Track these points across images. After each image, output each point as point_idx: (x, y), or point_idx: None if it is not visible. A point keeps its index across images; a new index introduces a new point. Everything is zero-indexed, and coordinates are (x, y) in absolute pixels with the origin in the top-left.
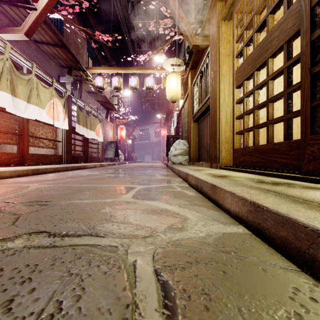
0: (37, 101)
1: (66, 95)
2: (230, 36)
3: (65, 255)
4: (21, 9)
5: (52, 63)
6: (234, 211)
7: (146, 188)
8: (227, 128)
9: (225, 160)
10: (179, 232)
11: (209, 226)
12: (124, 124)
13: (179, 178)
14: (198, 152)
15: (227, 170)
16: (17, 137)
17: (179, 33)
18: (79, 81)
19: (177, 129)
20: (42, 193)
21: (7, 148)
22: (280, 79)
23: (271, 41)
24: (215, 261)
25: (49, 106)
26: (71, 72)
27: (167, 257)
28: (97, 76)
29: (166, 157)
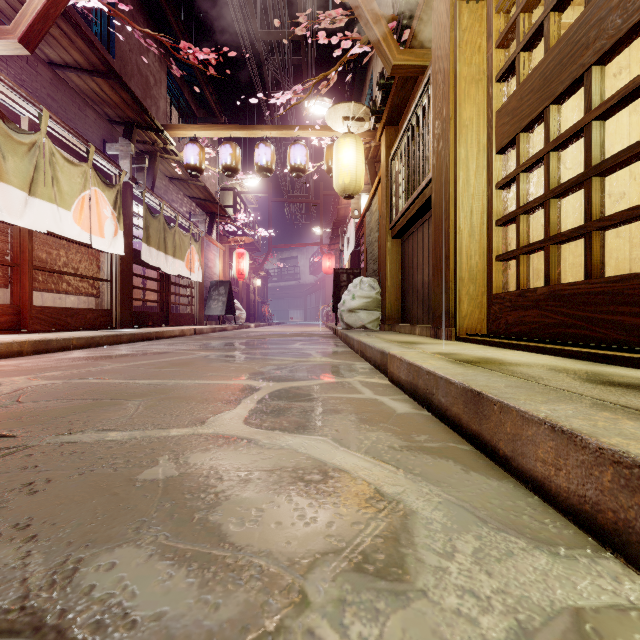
0: (53, 191)
1: (120, 181)
2: (481, 37)
3: None
4: None
5: (89, 112)
6: (573, 495)
7: (286, 389)
8: (474, 247)
9: (470, 321)
10: (395, 609)
11: (502, 565)
12: (247, 248)
13: (363, 362)
14: (403, 303)
15: (476, 343)
16: (8, 271)
17: (361, 43)
18: (149, 154)
19: (356, 257)
20: (13, 407)
21: None
22: None
23: (600, 21)
24: None
25: (80, 204)
26: (131, 133)
27: None
28: (188, 143)
29: (332, 315)
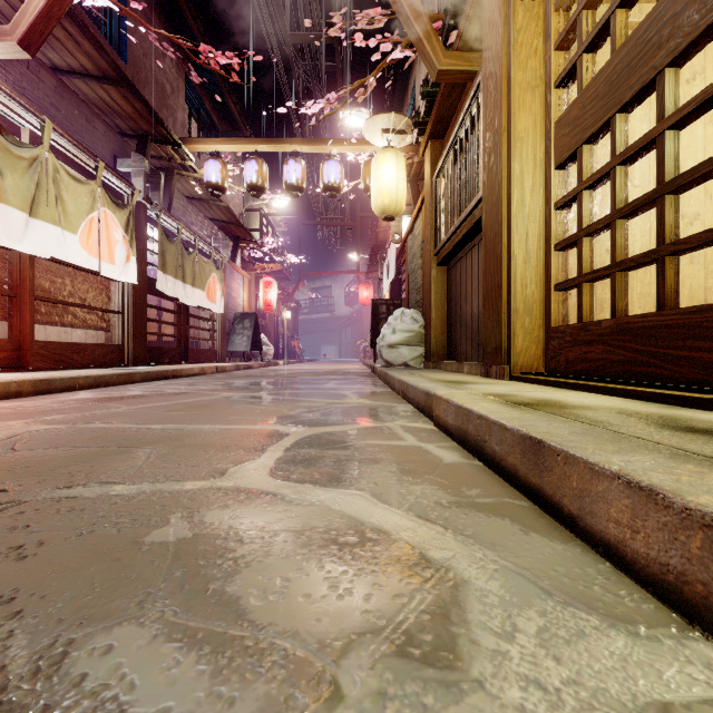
0: (57, 212)
1: (133, 201)
2: (538, 39)
3: None
4: None
5: (97, 124)
6: (654, 563)
7: (318, 435)
8: (530, 274)
9: (525, 358)
10: (446, 704)
11: (572, 648)
12: (276, 276)
13: (405, 404)
14: (449, 337)
15: (532, 383)
16: (6, 301)
17: (403, 46)
18: (165, 170)
19: (397, 286)
20: (6, 456)
21: None
22: None
23: (674, 17)
24: None
25: (87, 227)
26: (144, 147)
27: None
28: (209, 159)
29: (370, 351)
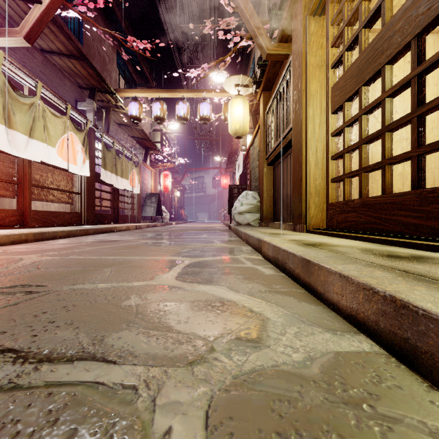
0: (44, 135)
1: (87, 127)
2: (323, 39)
3: (28, 412)
4: (19, 2)
5: (66, 82)
6: (348, 308)
7: (199, 262)
8: (318, 173)
9: (315, 220)
10: (254, 351)
11: (308, 337)
12: (170, 170)
13: (247, 246)
14: (274, 208)
15: (318, 234)
16: (15, 187)
17: (247, 38)
18: (105, 108)
19: (244, 177)
20: (37, 271)
21: (4, 202)
22: (395, 102)
23: (389, 38)
24: (335, 432)
25: (61, 143)
26: (94, 95)
27: (235, 420)
28: (131, 101)
29: (228, 216)
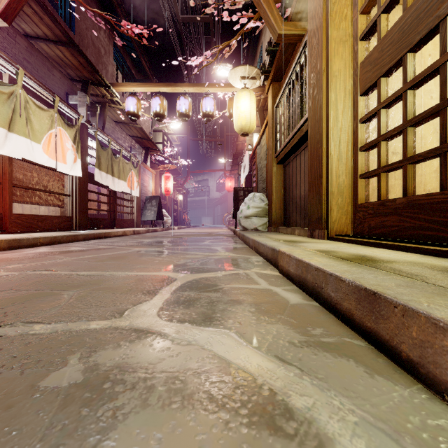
0: (27, 129)
1: (79, 123)
2: (347, 8)
3: None
4: None
5: (55, 72)
6: None
7: (197, 280)
8: (342, 168)
9: (338, 225)
10: None
11: None
12: (172, 173)
13: (257, 256)
14: (285, 211)
15: (344, 242)
16: None
17: (255, 19)
18: (100, 104)
19: (249, 179)
20: None
21: None
22: (430, 86)
23: None
24: None
25: (48, 139)
26: (86, 88)
27: None
28: (129, 96)
29: (232, 220)
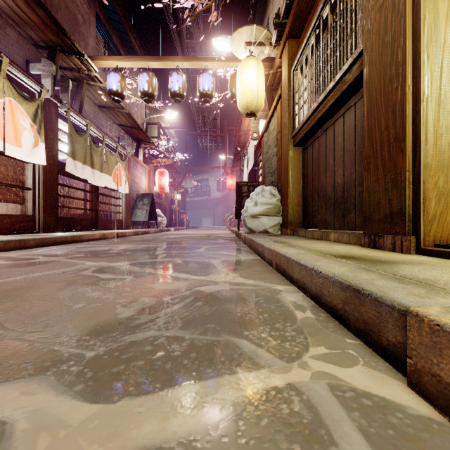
0: None
1: (41, 97)
2: None
3: None
4: None
5: (9, 31)
6: None
7: None
8: (445, 120)
9: (439, 226)
10: None
11: None
12: (170, 170)
13: (289, 287)
14: (305, 208)
15: None
16: None
17: None
18: (77, 81)
19: (253, 175)
20: None
21: None
22: None
23: None
24: None
25: None
26: (54, 56)
27: None
28: (110, 71)
29: (234, 221)
